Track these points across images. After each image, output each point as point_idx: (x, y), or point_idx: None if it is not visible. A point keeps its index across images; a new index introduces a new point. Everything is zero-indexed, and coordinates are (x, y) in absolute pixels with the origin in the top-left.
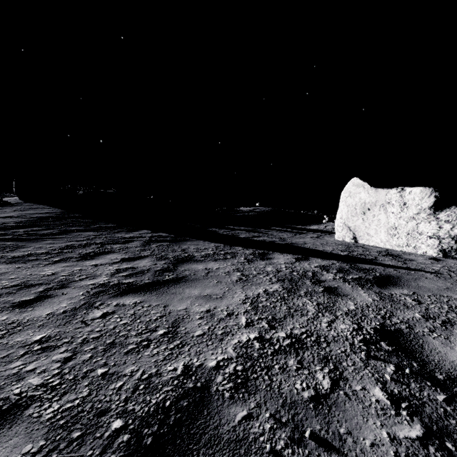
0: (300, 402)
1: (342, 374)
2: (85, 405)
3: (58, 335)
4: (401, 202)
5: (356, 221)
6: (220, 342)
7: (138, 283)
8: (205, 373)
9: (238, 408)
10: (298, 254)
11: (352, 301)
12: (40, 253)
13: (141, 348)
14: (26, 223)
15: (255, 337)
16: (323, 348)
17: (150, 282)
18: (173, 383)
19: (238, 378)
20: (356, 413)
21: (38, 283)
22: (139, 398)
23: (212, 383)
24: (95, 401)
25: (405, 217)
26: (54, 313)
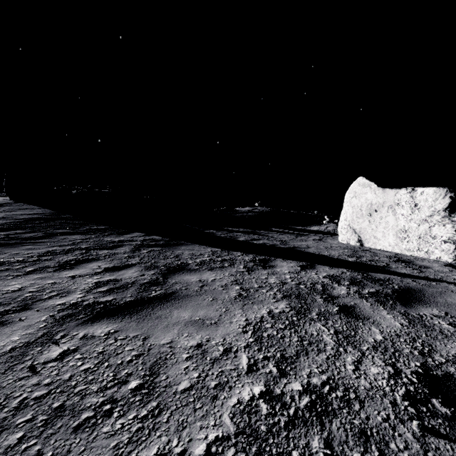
0: None
1: None
2: None
3: None
4: (412, 203)
5: (362, 222)
6: (212, 403)
7: (117, 303)
8: None
9: None
10: (303, 261)
11: (376, 327)
12: (14, 261)
13: (99, 417)
14: (9, 225)
15: (261, 392)
16: (356, 412)
17: (132, 300)
18: None
19: None
20: None
21: None
22: None
23: None
24: None
25: (416, 219)
26: None
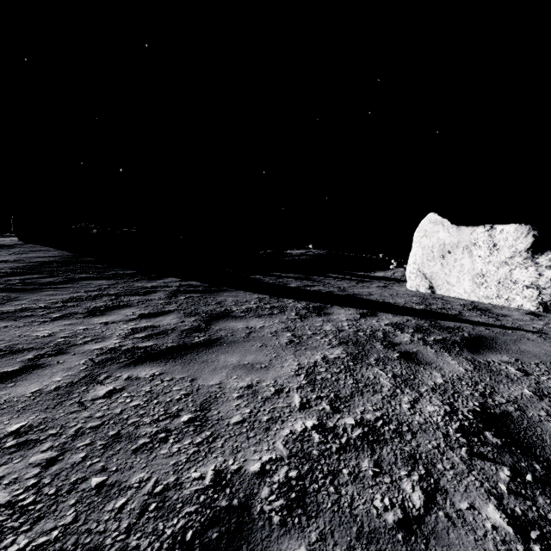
0: (384, 531)
1: (438, 483)
2: (66, 540)
3: (43, 423)
4: (490, 243)
5: (433, 266)
6: (265, 433)
7: (158, 348)
8: (244, 483)
9: (293, 541)
10: (363, 308)
11: (438, 372)
12: (36, 307)
13: (156, 442)
14: (23, 269)
15: (314, 425)
16: (407, 441)
17: (174, 346)
18: (199, 500)
19: (292, 490)
20: (467, 550)
21: (27, 348)
22: (148, 525)
23: (255, 500)
24: (82, 532)
25: (495, 262)
26: (43, 390)
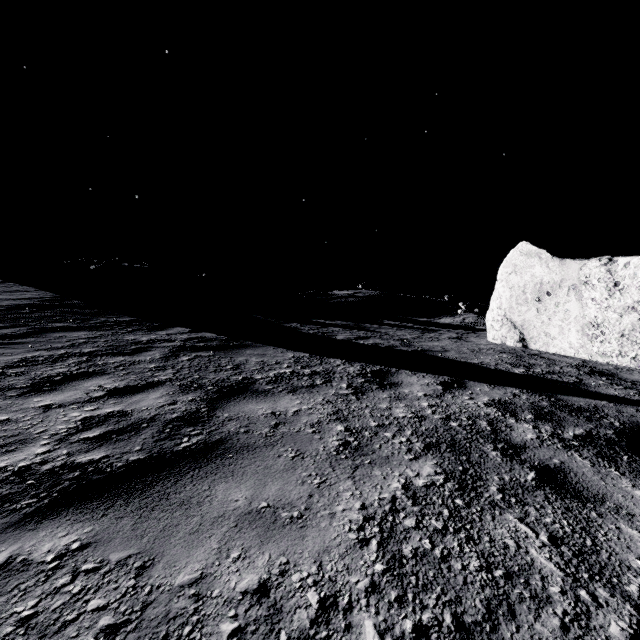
0: None
1: None
2: None
3: None
4: (610, 281)
5: (526, 312)
6: None
7: (109, 466)
8: None
9: None
10: (443, 374)
11: (630, 524)
12: None
13: None
14: None
15: None
16: None
17: (140, 460)
18: None
19: None
20: None
21: None
22: None
23: None
24: None
25: (617, 307)
26: None
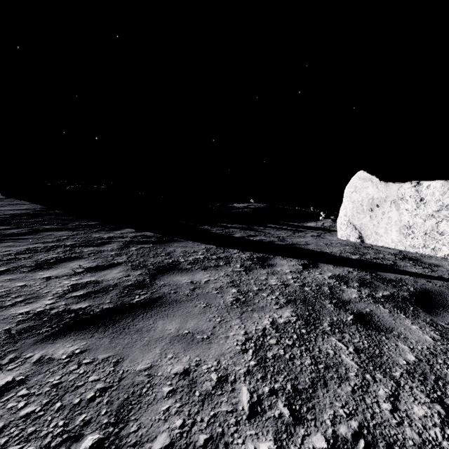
0: None
1: None
2: None
3: None
4: (417, 197)
5: (363, 218)
6: None
7: (91, 311)
8: None
9: None
10: (304, 259)
11: (404, 343)
12: None
13: None
14: None
15: None
16: None
17: (110, 308)
18: None
19: None
20: None
21: None
22: None
23: None
24: None
25: (422, 214)
26: None
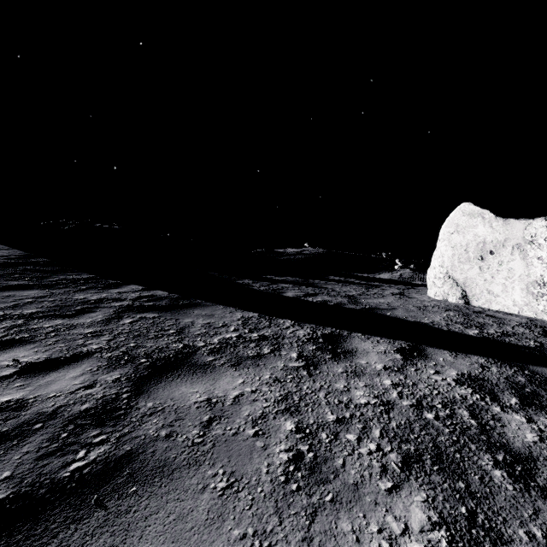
0: None
1: None
2: None
3: None
4: None
5: (468, 270)
6: None
7: None
8: None
9: None
10: (398, 338)
11: None
12: None
13: None
14: None
15: None
16: None
17: None
18: None
19: None
20: None
21: None
22: None
23: None
24: None
25: None
26: None
